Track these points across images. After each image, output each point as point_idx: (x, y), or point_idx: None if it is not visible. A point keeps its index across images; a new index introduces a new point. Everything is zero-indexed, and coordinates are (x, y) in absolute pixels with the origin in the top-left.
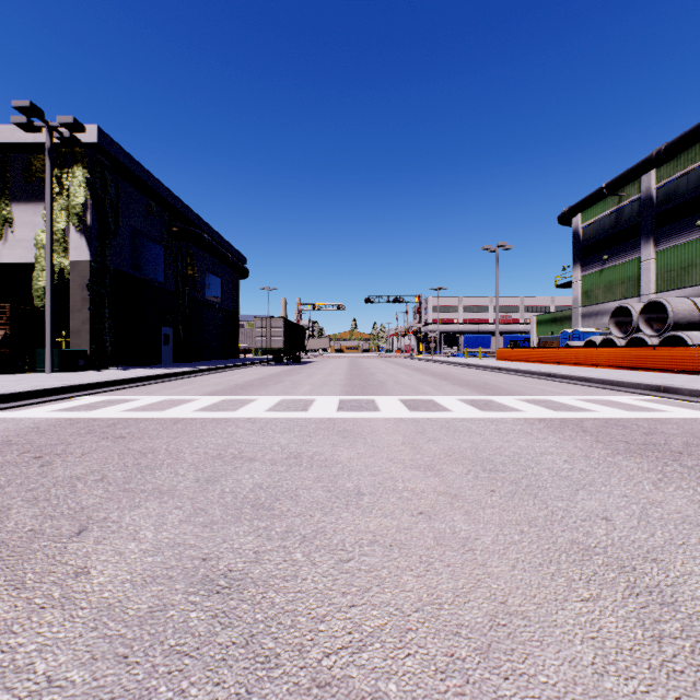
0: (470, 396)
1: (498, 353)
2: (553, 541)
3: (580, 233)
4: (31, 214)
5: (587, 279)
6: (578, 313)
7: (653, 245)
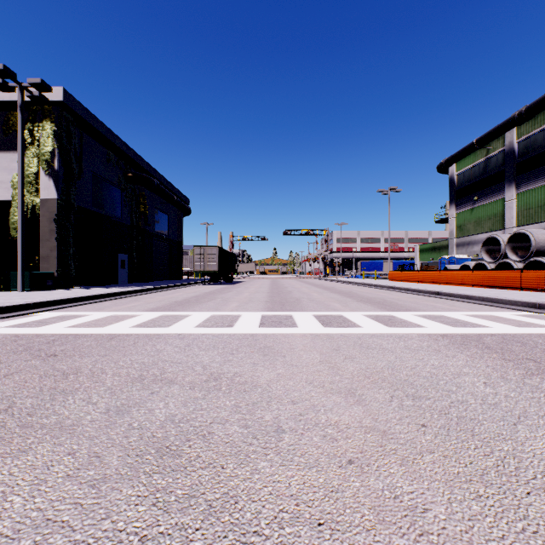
0: (374, 312)
1: (390, 275)
2: (525, 515)
3: (455, 179)
4: (8, 161)
5: (461, 216)
6: (453, 243)
7: (515, 188)
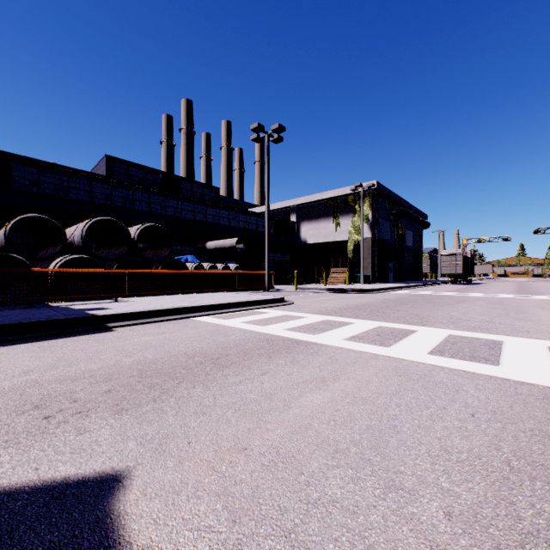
0: None
1: None
2: None
3: None
4: (346, 220)
5: None
6: None
7: None
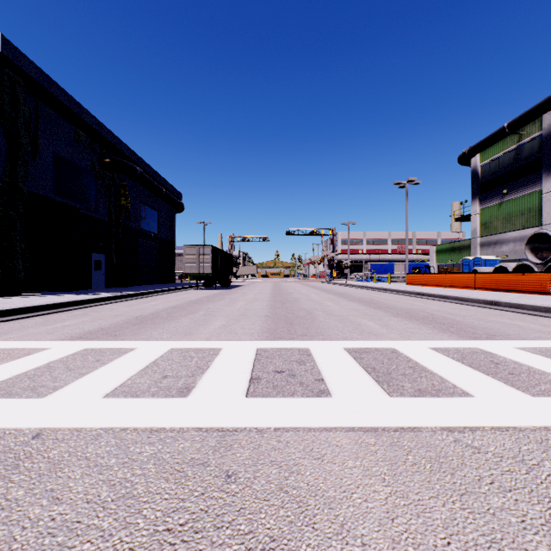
0: (444, 341)
1: (408, 278)
2: None
3: (478, 171)
4: None
5: (486, 212)
6: (476, 242)
7: None
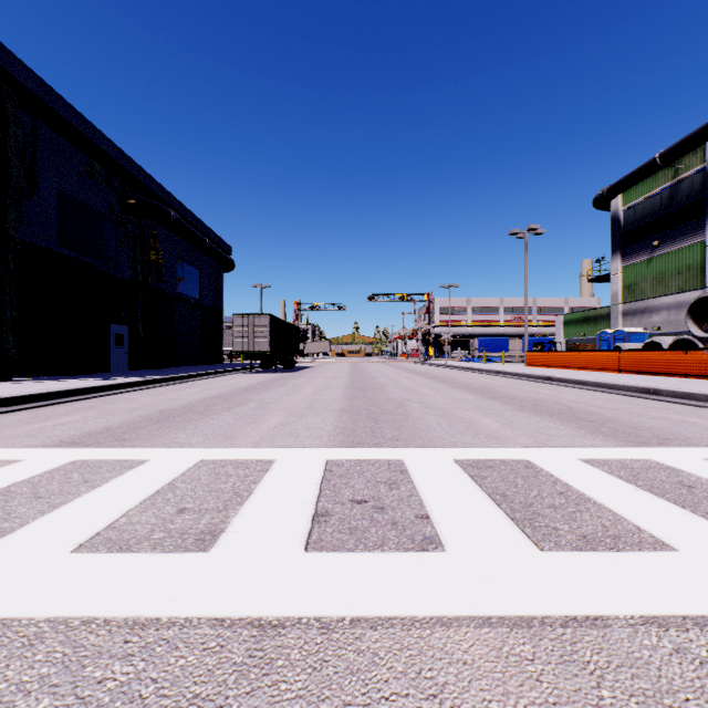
0: (598, 448)
1: (528, 358)
2: None
3: (620, 217)
4: None
5: (630, 270)
6: (617, 311)
7: None
